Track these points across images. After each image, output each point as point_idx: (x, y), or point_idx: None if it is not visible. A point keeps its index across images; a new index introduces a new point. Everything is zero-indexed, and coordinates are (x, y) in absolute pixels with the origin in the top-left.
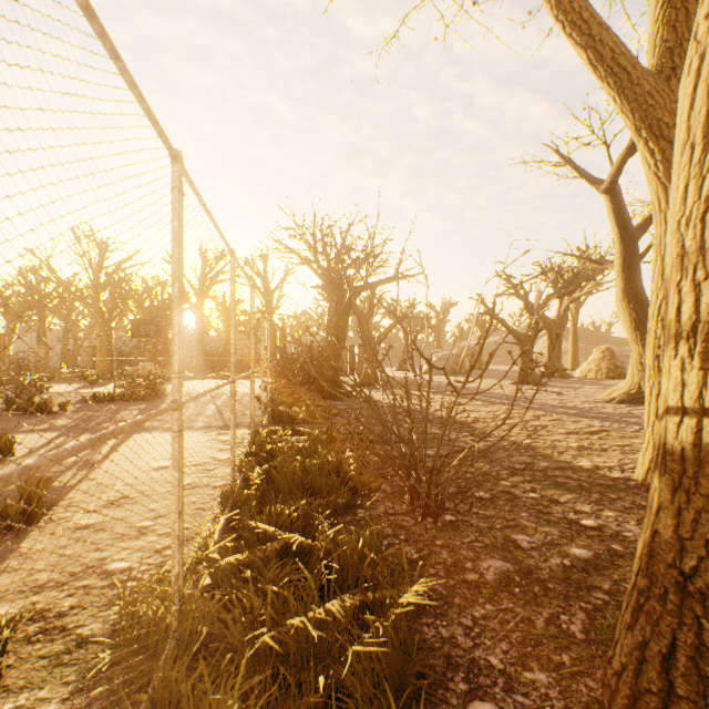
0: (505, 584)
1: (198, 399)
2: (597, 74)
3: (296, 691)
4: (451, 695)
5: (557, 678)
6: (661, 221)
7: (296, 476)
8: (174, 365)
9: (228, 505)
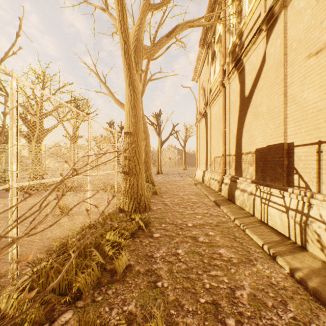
0: None
1: None
2: (25, 125)
3: None
4: None
5: None
6: None
7: None
8: None
9: None
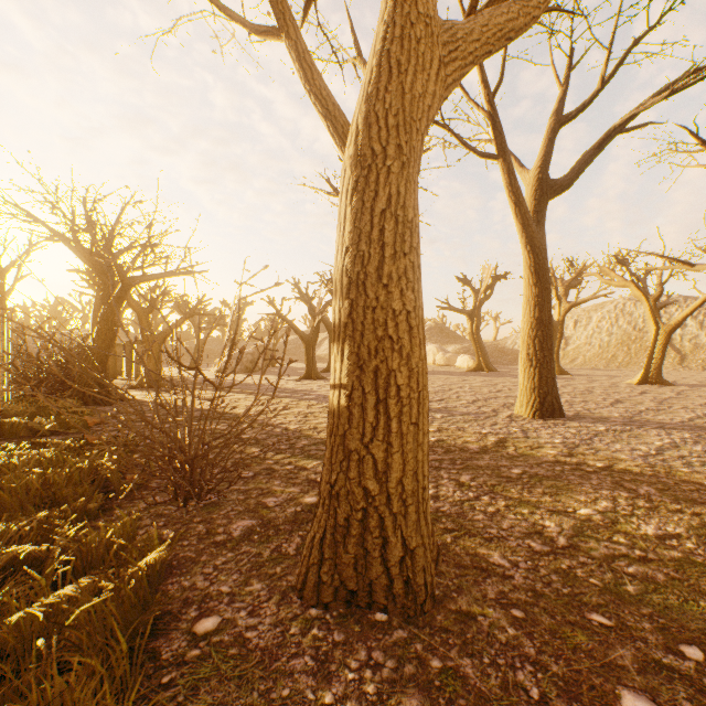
0: (248, 535)
1: None
2: (335, 140)
3: (14, 674)
4: (183, 623)
5: (269, 583)
6: None
7: (32, 491)
8: None
9: None
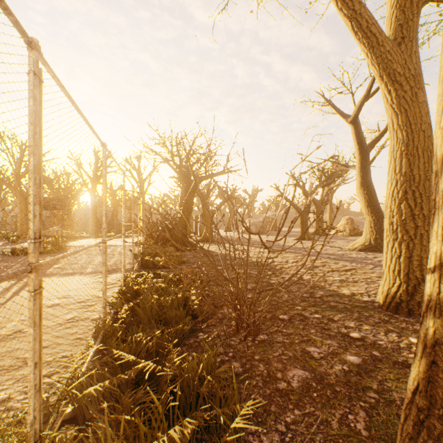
0: (306, 390)
1: (63, 259)
2: (357, 37)
3: None
4: None
5: None
6: (394, 136)
7: (154, 310)
8: (30, 231)
9: (100, 336)
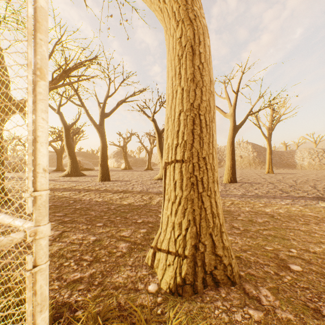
0: None
1: None
2: None
3: None
4: None
5: None
6: None
7: None
8: None
9: None
